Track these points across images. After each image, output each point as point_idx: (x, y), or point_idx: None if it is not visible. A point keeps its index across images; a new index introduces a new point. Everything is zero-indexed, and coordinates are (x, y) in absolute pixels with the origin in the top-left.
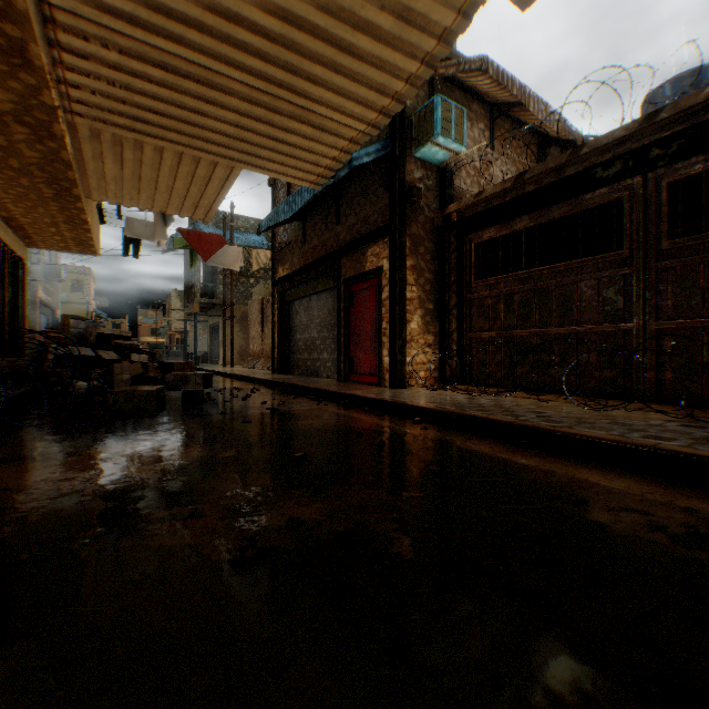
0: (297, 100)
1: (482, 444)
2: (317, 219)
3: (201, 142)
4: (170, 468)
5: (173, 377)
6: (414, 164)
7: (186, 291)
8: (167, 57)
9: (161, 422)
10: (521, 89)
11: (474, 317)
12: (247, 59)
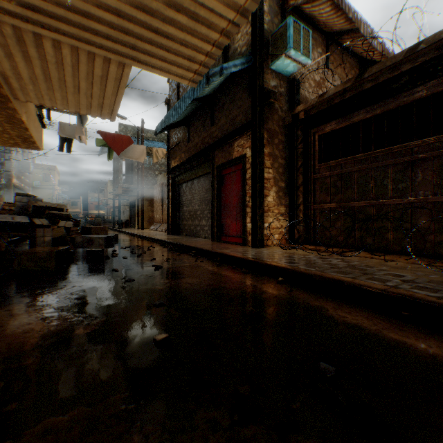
0: None
1: (356, 314)
2: (197, 124)
3: (90, 35)
4: (2, 357)
5: (82, 239)
6: (271, 75)
7: (114, 180)
8: None
9: (55, 280)
10: (354, 14)
11: (317, 192)
12: None
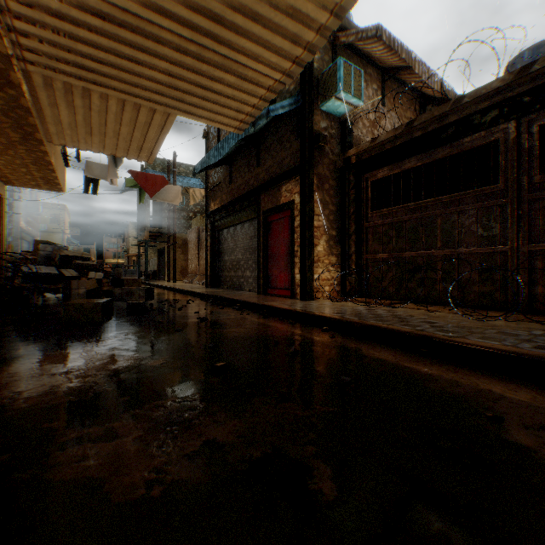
0: (221, 49)
1: (385, 352)
2: (241, 163)
3: (139, 90)
4: (99, 377)
5: (120, 291)
6: (321, 116)
7: (139, 223)
8: (103, 5)
9: (105, 330)
10: (408, 54)
11: (370, 241)
12: (175, 7)
